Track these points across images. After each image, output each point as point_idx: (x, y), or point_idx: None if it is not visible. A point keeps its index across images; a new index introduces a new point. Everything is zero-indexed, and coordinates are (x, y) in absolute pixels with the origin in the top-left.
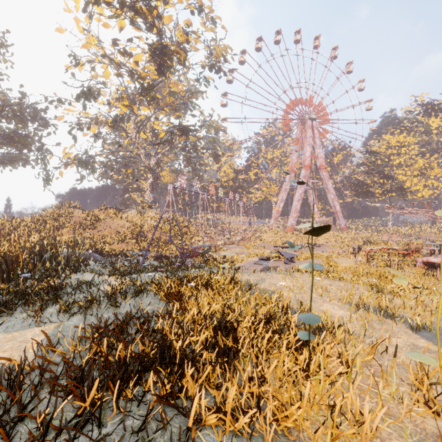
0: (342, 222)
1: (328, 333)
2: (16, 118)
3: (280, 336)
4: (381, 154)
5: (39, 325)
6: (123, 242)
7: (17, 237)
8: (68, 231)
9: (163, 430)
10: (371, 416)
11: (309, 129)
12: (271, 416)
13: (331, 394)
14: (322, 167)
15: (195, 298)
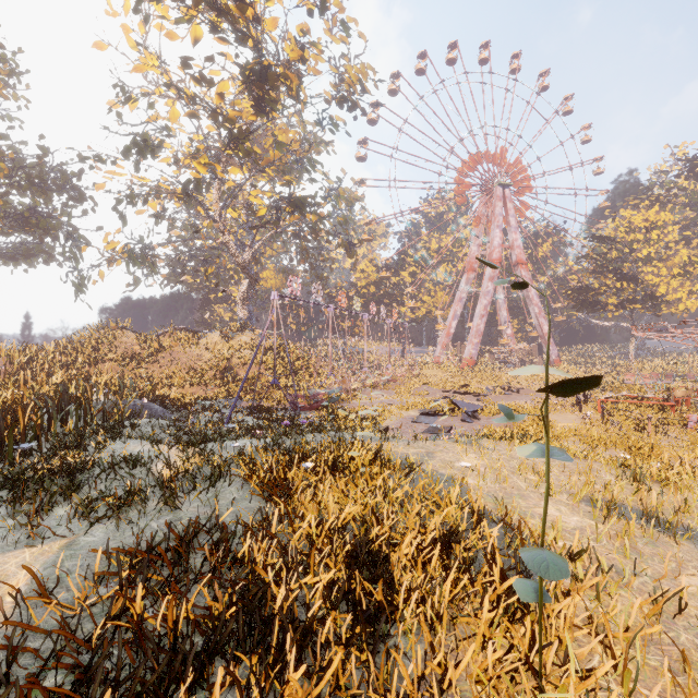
0: (553, 352)
1: None
2: (33, 187)
3: (471, 577)
4: (618, 241)
5: (34, 543)
6: (201, 383)
7: (32, 376)
8: (112, 367)
9: None
10: None
11: (498, 202)
12: None
13: None
14: (521, 263)
15: (314, 491)
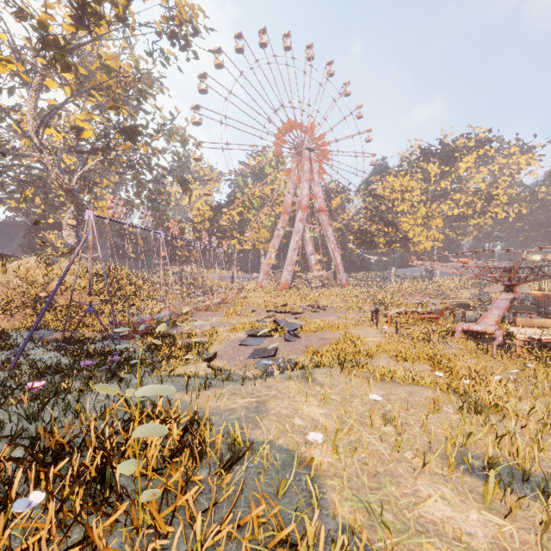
0: (344, 277)
1: None
2: None
3: None
4: (385, 198)
5: None
6: (4, 313)
7: None
8: None
9: None
10: None
11: (306, 161)
12: None
13: None
14: (322, 210)
15: None
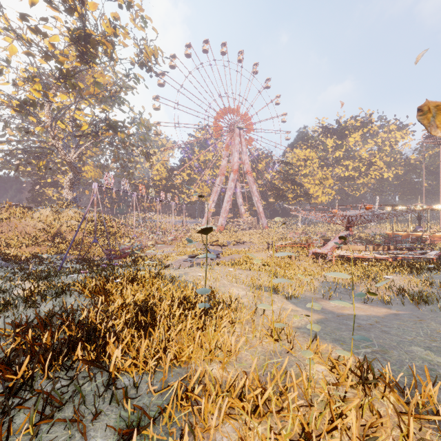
0: (265, 222)
1: (224, 304)
2: None
3: (190, 312)
4: (293, 165)
5: None
6: (35, 245)
7: None
8: None
9: (89, 383)
10: (236, 346)
11: (237, 137)
12: (173, 358)
13: (218, 342)
14: (248, 172)
15: (121, 292)
